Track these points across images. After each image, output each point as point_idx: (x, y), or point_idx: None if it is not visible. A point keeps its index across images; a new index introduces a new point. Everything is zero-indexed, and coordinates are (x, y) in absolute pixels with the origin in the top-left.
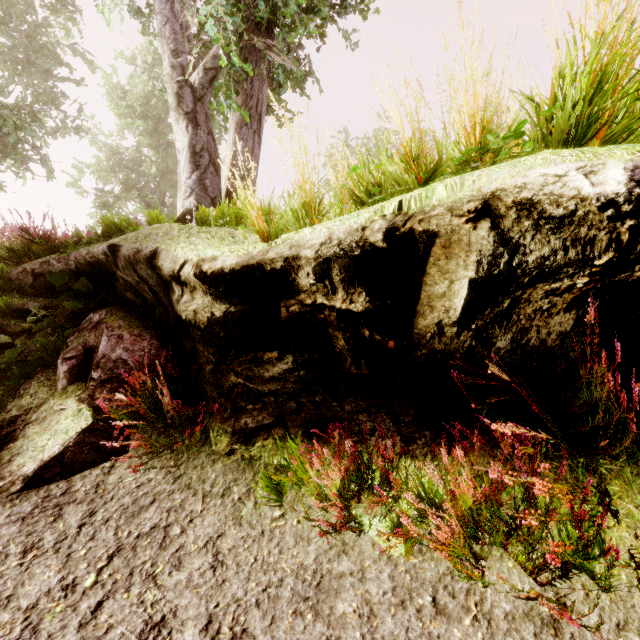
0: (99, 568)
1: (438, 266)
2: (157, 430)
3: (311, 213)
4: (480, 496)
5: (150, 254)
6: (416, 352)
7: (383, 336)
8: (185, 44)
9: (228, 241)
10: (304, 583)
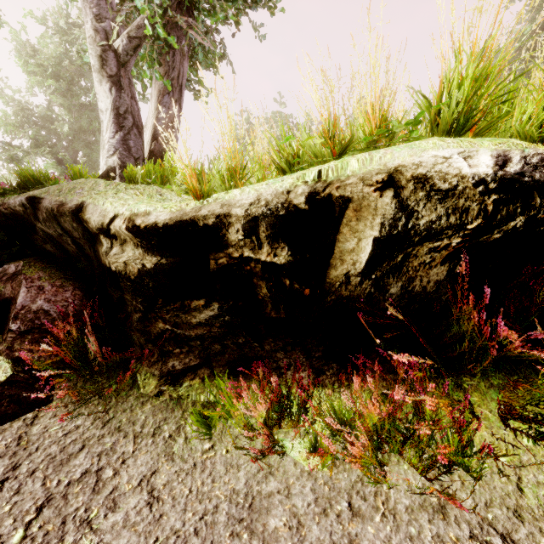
0: (27, 522)
1: (350, 226)
2: (84, 378)
3: (235, 177)
4: (385, 414)
5: (76, 207)
6: (326, 298)
7: (301, 285)
8: (108, 10)
9: (157, 198)
10: (238, 506)
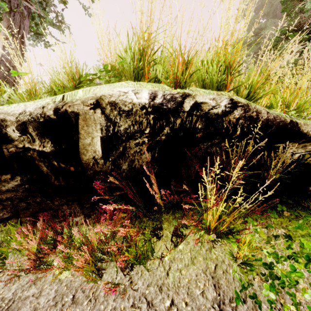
0: None
1: (84, 130)
2: None
3: (32, 96)
4: (98, 240)
5: None
6: (87, 172)
7: (66, 164)
8: None
9: None
10: None
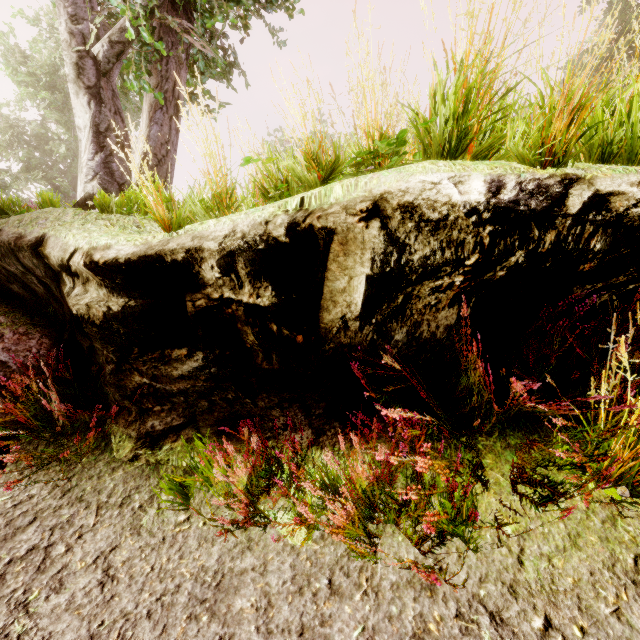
0: None
1: (338, 262)
2: (43, 440)
3: (222, 205)
4: (372, 478)
5: (35, 240)
6: (324, 346)
7: (291, 331)
8: (87, 10)
9: (131, 230)
10: (203, 585)
